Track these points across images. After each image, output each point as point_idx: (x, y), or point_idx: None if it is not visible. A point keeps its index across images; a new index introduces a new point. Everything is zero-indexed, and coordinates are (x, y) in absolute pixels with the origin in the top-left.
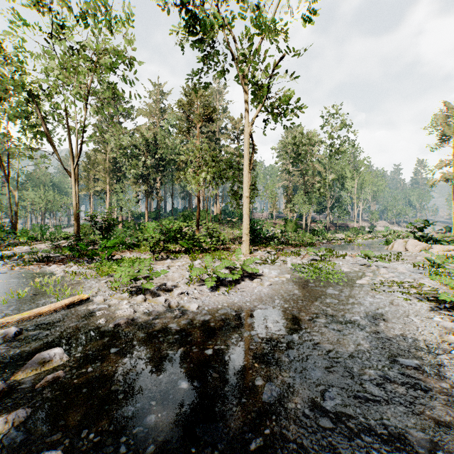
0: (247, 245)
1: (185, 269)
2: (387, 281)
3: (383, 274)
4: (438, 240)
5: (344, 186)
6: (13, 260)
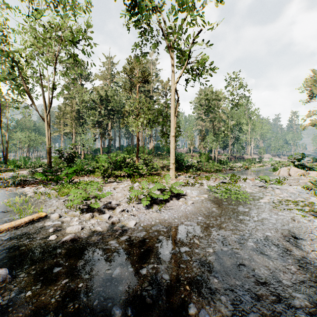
0: (173, 172)
1: (127, 190)
2: (283, 200)
3: (279, 194)
4: (311, 168)
5: (241, 129)
6: None
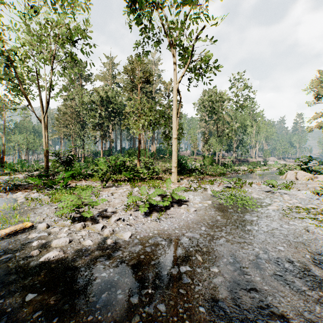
0: (175, 175)
1: (125, 196)
2: (293, 207)
3: (288, 200)
4: (319, 171)
5: (245, 131)
6: None
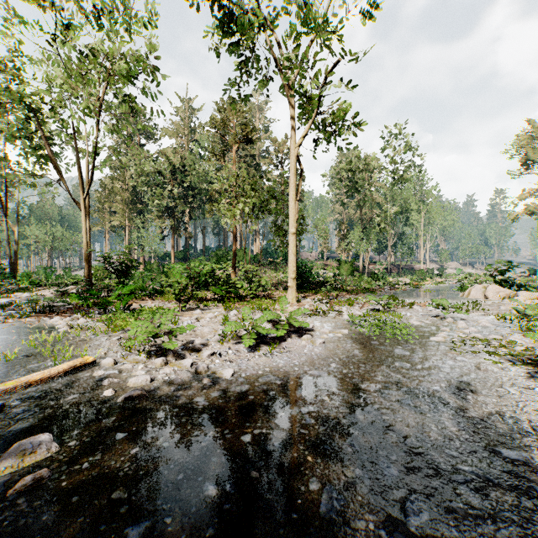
0: (293, 292)
1: (218, 322)
2: (469, 338)
3: (462, 329)
4: (523, 286)
5: (408, 220)
6: (8, 311)
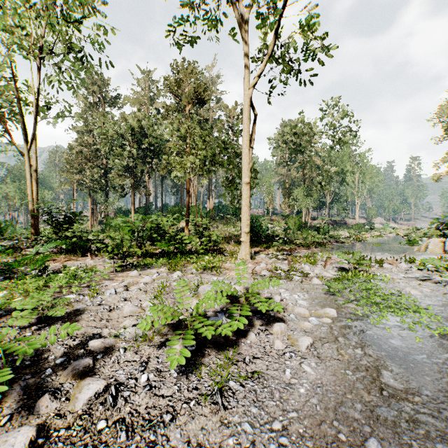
0: (247, 248)
1: (152, 292)
2: None
3: None
4: None
5: (344, 180)
6: None
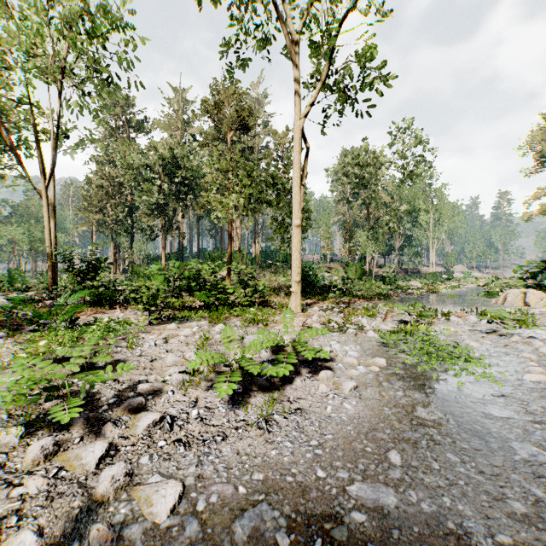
0: (298, 299)
1: (194, 344)
2: None
3: None
4: None
5: (416, 220)
6: None
